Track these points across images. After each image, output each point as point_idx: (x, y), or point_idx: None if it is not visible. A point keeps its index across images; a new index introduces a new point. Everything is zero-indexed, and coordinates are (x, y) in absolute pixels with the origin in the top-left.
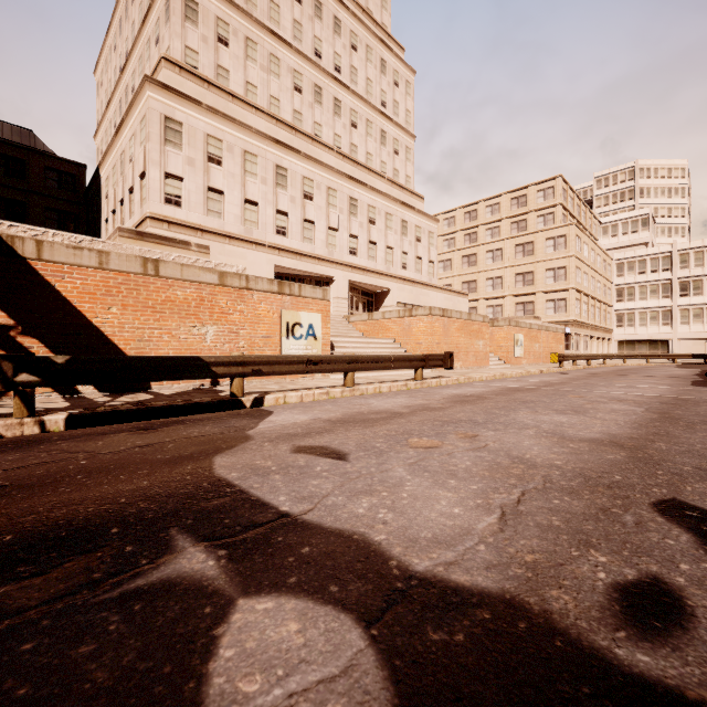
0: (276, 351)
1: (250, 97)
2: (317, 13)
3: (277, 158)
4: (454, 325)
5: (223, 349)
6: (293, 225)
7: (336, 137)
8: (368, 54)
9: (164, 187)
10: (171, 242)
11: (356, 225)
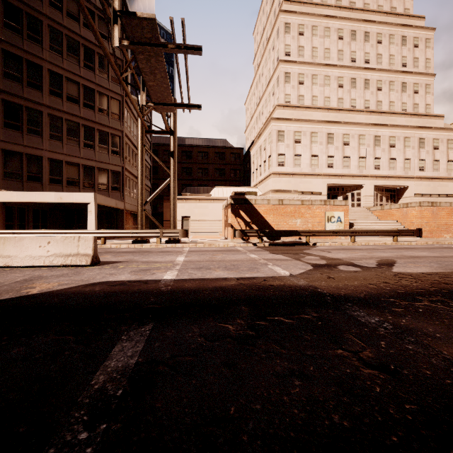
0: (323, 228)
1: (314, 103)
2: (353, 38)
3: (328, 130)
4: (443, 211)
5: (303, 227)
6: (337, 161)
7: (365, 102)
8: (390, 40)
9: (277, 160)
10: (285, 191)
11: (379, 151)
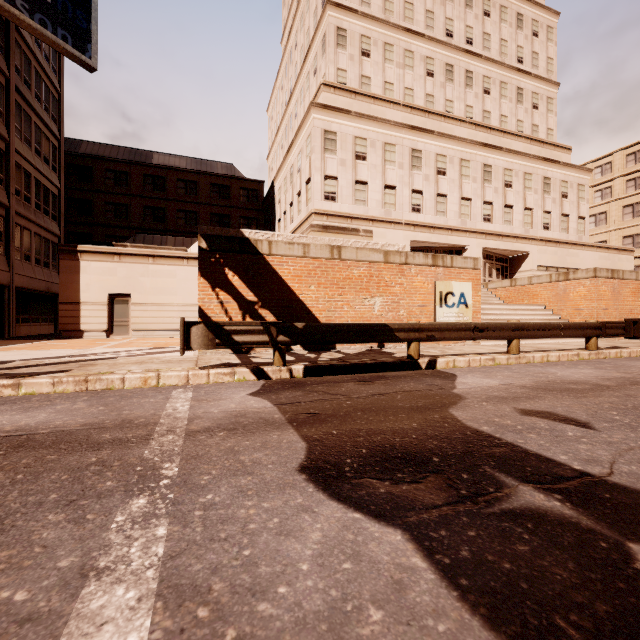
0: (430, 319)
1: (387, 95)
2: None
3: (412, 143)
4: (627, 287)
5: (387, 317)
6: (426, 202)
7: (467, 108)
8: (502, 15)
9: (323, 187)
10: (346, 231)
11: (490, 192)
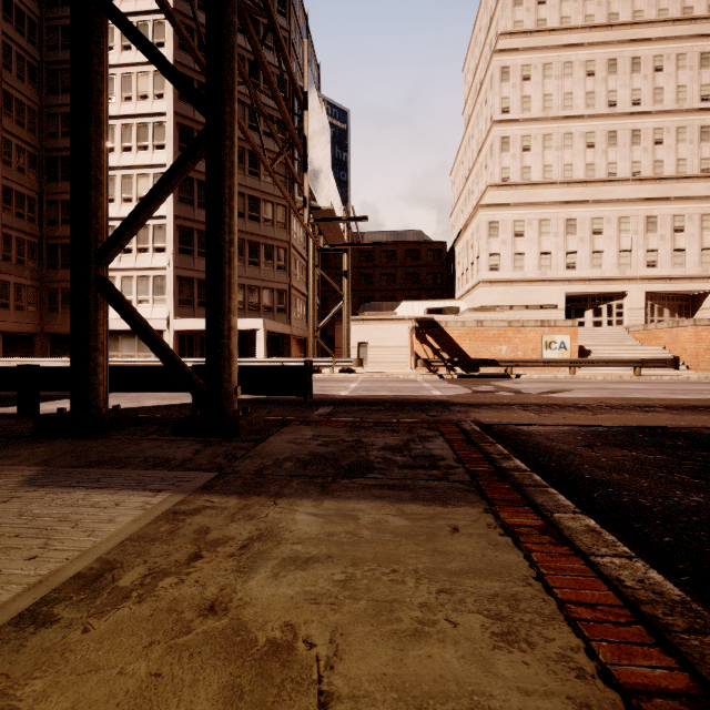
0: (539, 357)
1: (546, 176)
2: (611, 70)
3: (567, 214)
4: None
5: (510, 356)
6: (581, 259)
7: (634, 164)
8: (679, 63)
9: (488, 262)
10: (488, 310)
11: (654, 240)
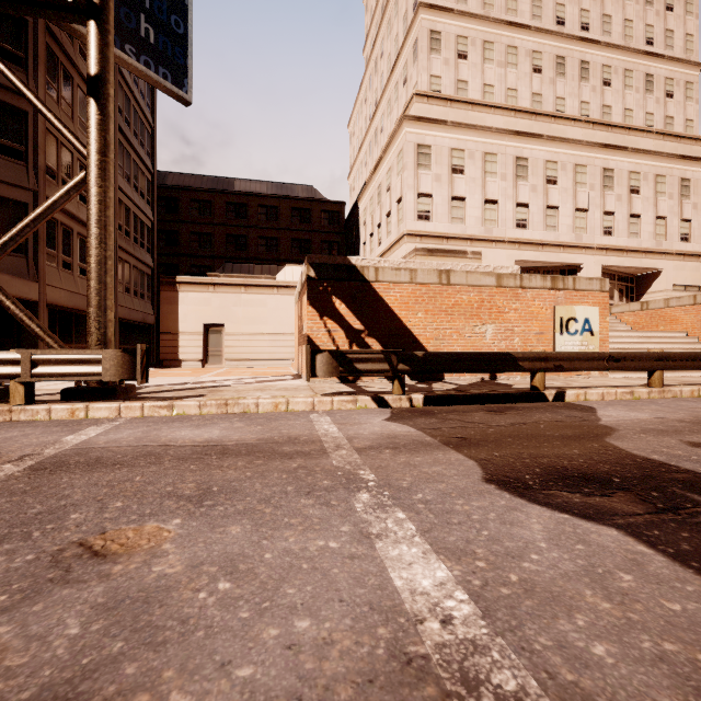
0: (549, 348)
1: (487, 99)
2: None
3: (517, 150)
4: None
5: (500, 346)
6: (534, 216)
7: (582, 105)
8: None
9: (416, 206)
10: (452, 253)
11: (611, 200)
